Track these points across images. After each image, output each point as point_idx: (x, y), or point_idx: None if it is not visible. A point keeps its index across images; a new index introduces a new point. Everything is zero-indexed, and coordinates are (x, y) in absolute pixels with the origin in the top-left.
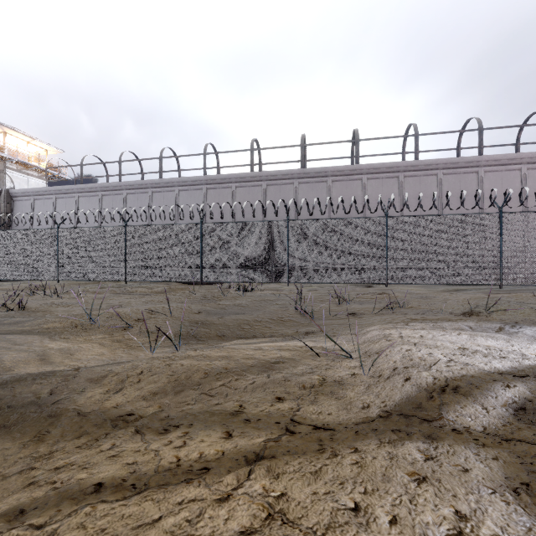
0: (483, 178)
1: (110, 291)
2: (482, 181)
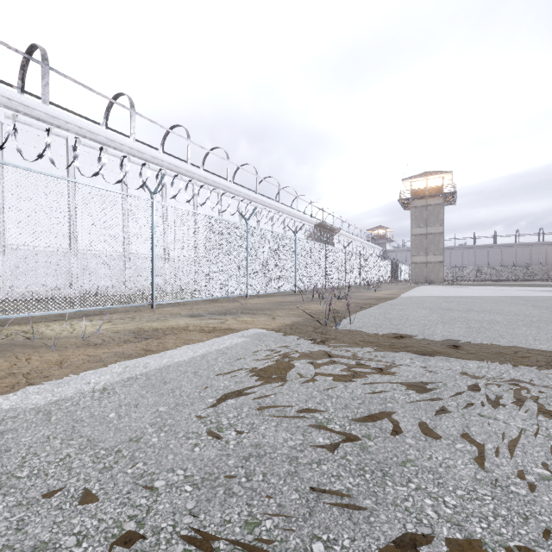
0: None
1: None
2: None
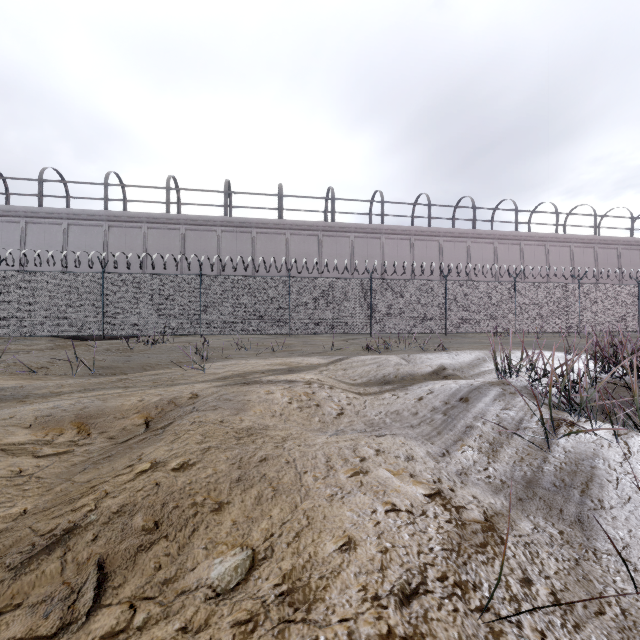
0: (384, 244)
1: None
2: (384, 246)
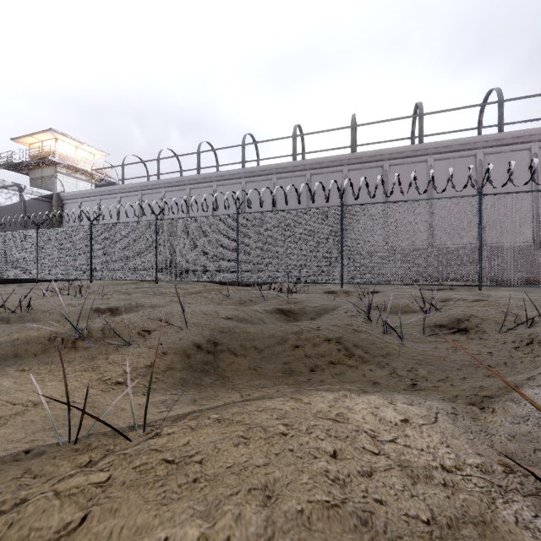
0: None
1: (142, 291)
2: None
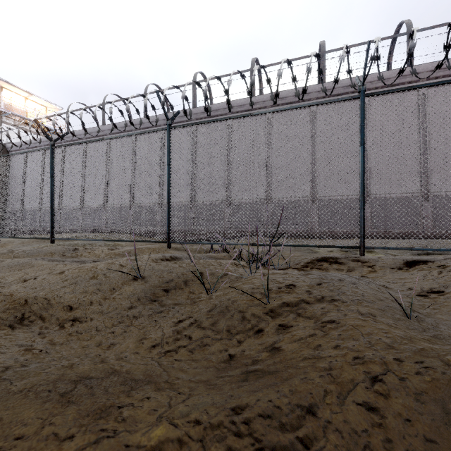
0: None
1: (44, 253)
2: None
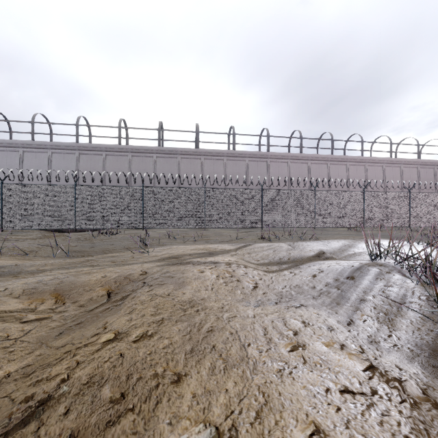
0: (269, 165)
1: None
2: (269, 167)
